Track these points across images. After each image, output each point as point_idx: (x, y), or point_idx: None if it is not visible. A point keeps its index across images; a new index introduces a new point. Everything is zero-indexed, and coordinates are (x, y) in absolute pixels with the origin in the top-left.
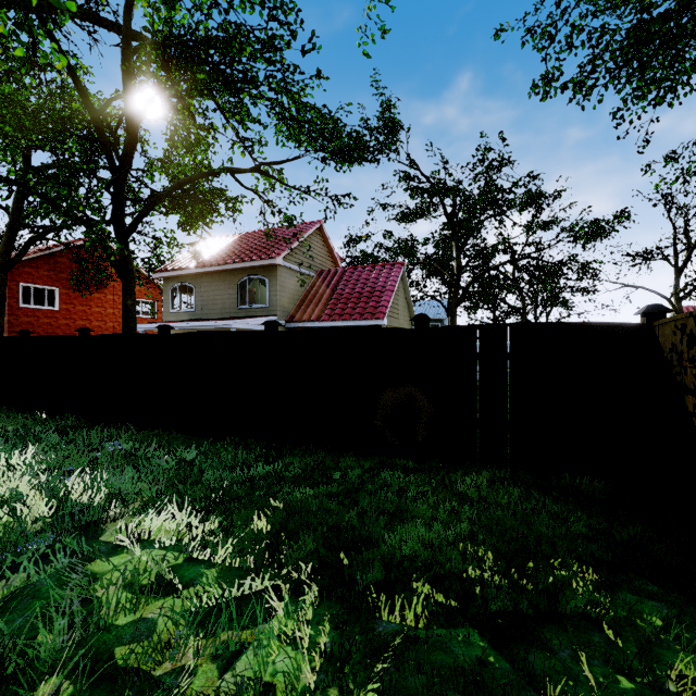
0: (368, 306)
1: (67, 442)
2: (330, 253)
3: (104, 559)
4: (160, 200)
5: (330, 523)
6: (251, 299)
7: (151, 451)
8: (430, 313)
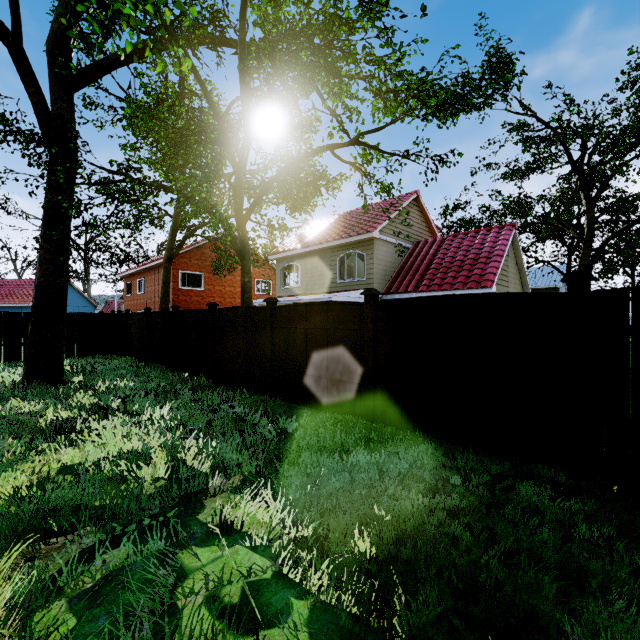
0: (471, 274)
1: (196, 400)
2: (426, 224)
3: (196, 549)
4: (270, 186)
5: (459, 567)
6: (349, 274)
7: (257, 418)
8: (540, 281)
